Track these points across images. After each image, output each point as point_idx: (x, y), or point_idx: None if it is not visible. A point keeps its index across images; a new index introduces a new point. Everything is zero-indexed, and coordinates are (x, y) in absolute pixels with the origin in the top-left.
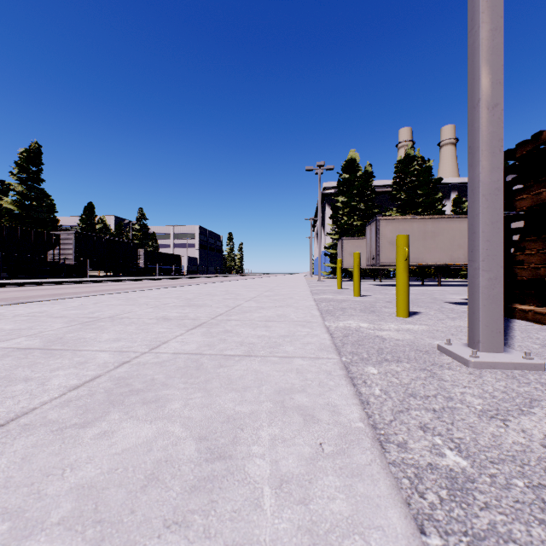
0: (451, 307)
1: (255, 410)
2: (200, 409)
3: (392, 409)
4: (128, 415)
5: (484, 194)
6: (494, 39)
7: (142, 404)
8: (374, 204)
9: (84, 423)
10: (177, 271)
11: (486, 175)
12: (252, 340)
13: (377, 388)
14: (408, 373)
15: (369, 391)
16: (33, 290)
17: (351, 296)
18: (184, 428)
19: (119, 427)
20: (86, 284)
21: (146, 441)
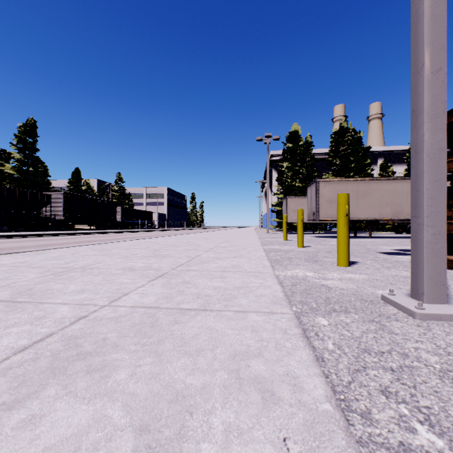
0: (384, 257)
1: (207, 383)
2: (147, 380)
3: (349, 368)
4: (66, 390)
5: (428, 154)
6: (438, 7)
7: (86, 374)
8: (314, 168)
9: (12, 402)
10: (148, 225)
11: (430, 135)
12: (208, 292)
13: (330, 342)
14: (357, 325)
15: (323, 345)
16: (27, 241)
17: (296, 247)
18: (125, 411)
19: (50, 409)
20: (72, 236)
21: (76, 433)
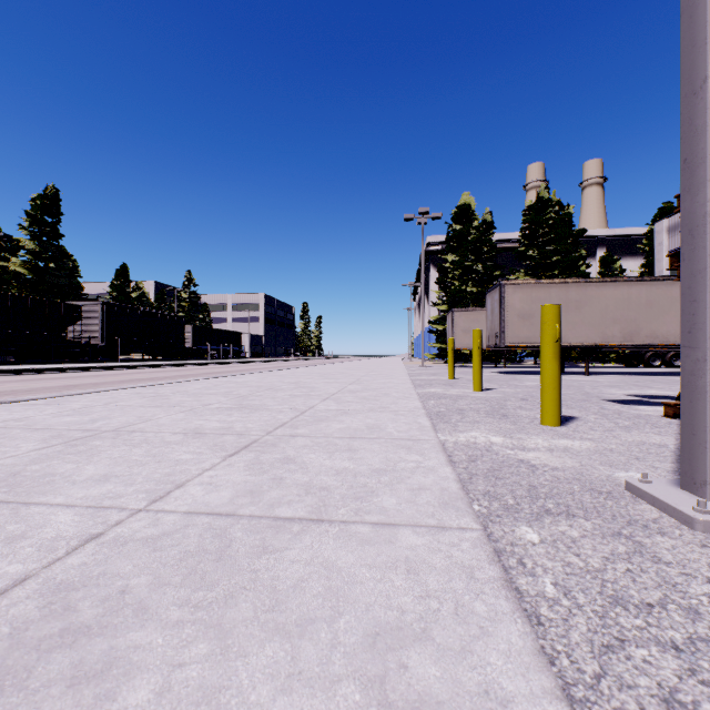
0: (616, 408)
1: None
2: (190, 709)
3: (591, 641)
4: None
5: None
6: None
7: (66, 688)
8: (496, 264)
9: None
10: (235, 353)
11: None
12: (325, 481)
13: (547, 580)
14: (593, 543)
15: (535, 586)
16: (41, 380)
17: (469, 390)
18: None
19: None
20: (114, 371)
21: None
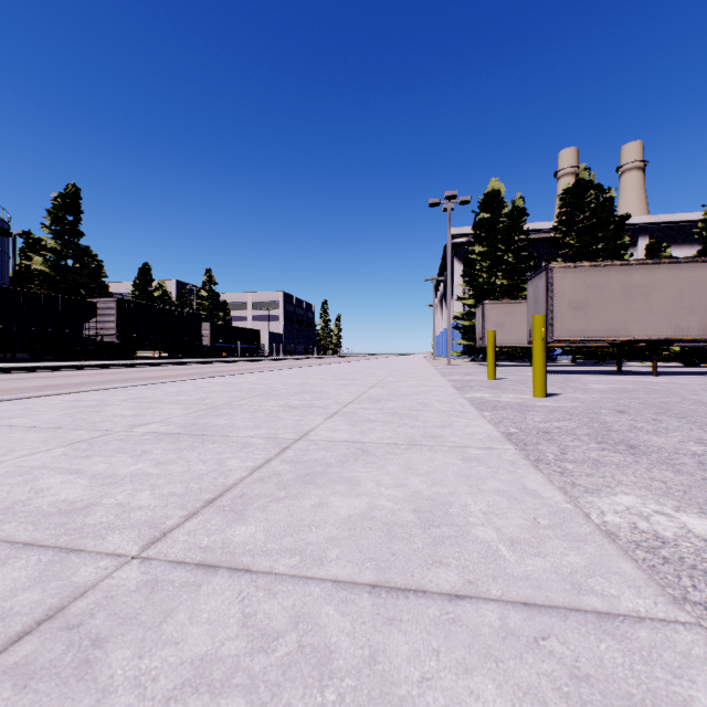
0: None
1: None
2: None
3: None
4: None
5: None
6: None
7: None
8: (528, 254)
9: None
10: (253, 351)
11: None
12: None
13: None
14: None
15: None
16: (32, 378)
17: (528, 395)
18: None
19: None
20: (122, 369)
21: None
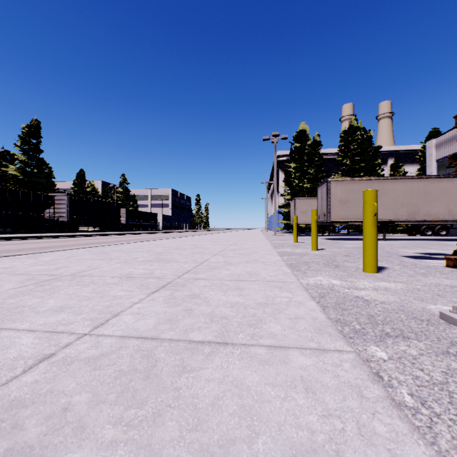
0: (411, 261)
1: None
2: None
3: None
4: None
5: None
6: None
7: None
8: (322, 169)
9: None
10: (153, 227)
11: None
12: (224, 312)
13: (404, 391)
14: (431, 360)
15: (395, 396)
16: (28, 243)
17: (309, 249)
18: None
19: None
20: (75, 238)
21: None
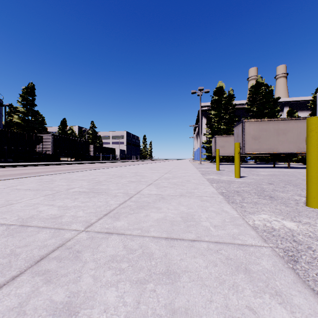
0: None
1: None
2: None
3: None
4: None
5: None
6: None
7: None
8: (235, 115)
9: None
10: (112, 158)
11: None
12: None
13: None
14: None
15: None
16: (15, 170)
17: (232, 177)
18: None
19: None
20: (54, 166)
21: None
